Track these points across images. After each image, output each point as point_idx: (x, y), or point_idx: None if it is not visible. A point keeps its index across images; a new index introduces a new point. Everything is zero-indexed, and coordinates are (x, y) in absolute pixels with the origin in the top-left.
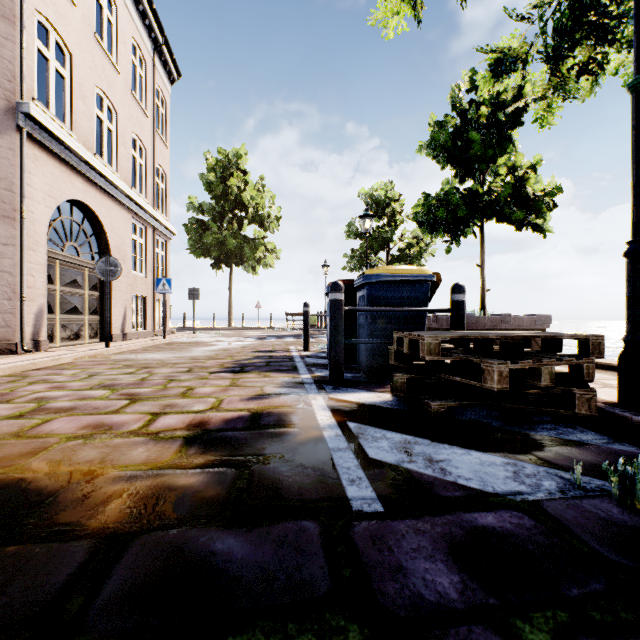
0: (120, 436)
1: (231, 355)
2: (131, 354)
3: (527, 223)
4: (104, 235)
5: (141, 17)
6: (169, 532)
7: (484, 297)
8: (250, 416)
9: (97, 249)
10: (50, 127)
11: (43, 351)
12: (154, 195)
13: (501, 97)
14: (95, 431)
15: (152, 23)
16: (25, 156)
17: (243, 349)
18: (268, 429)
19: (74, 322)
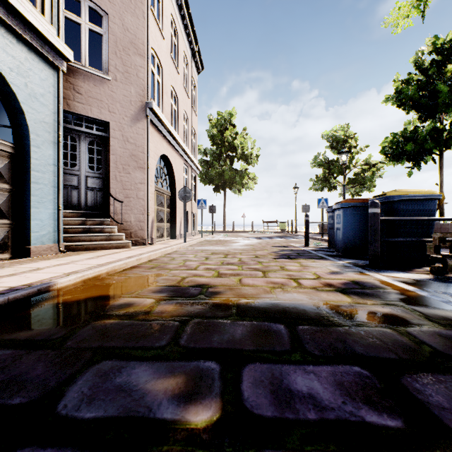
0: (297, 288)
1: (263, 248)
2: (200, 247)
3: None
4: (173, 174)
5: (186, 36)
6: (418, 328)
7: (443, 208)
8: (352, 282)
9: (168, 183)
10: (158, 114)
11: (154, 244)
12: (191, 147)
13: None
14: (277, 285)
15: (192, 39)
16: (149, 132)
17: (262, 245)
18: (378, 289)
19: (161, 227)
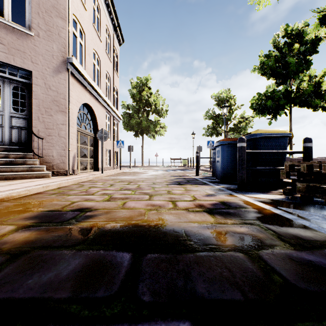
0: (171, 210)
1: (163, 177)
2: (114, 176)
3: (319, 107)
4: (95, 120)
5: (109, 14)
6: (270, 251)
7: (292, 148)
8: (221, 203)
9: (92, 127)
10: (79, 68)
11: (75, 174)
12: (113, 100)
13: (305, 38)
14: (155, 207)
15: (113, 16)
16: (70, 83)
17: (164, 175)
18: (240, 209)
19: (84, 161)
